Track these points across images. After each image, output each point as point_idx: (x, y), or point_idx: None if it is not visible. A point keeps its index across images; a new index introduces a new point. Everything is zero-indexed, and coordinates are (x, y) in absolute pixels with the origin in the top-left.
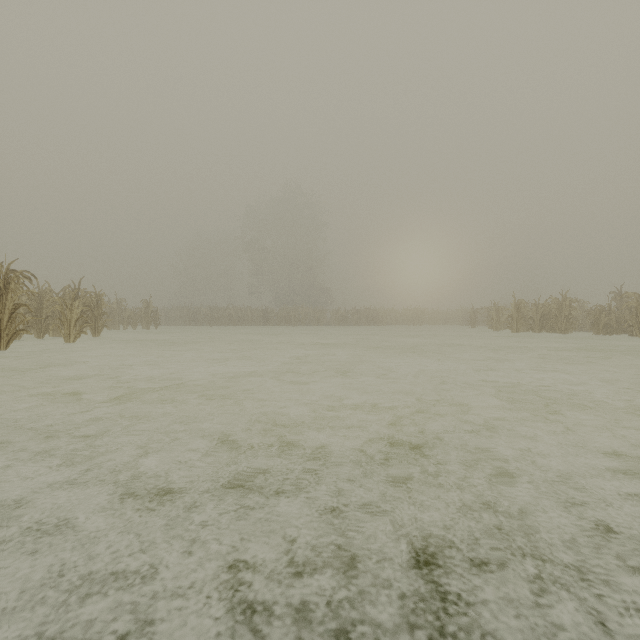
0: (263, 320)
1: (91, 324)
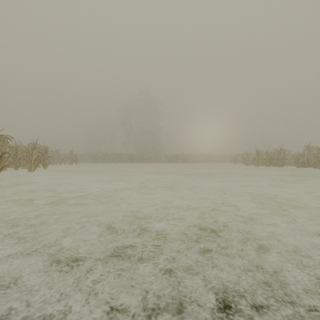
0: (130, 160)
1: (42, 162)
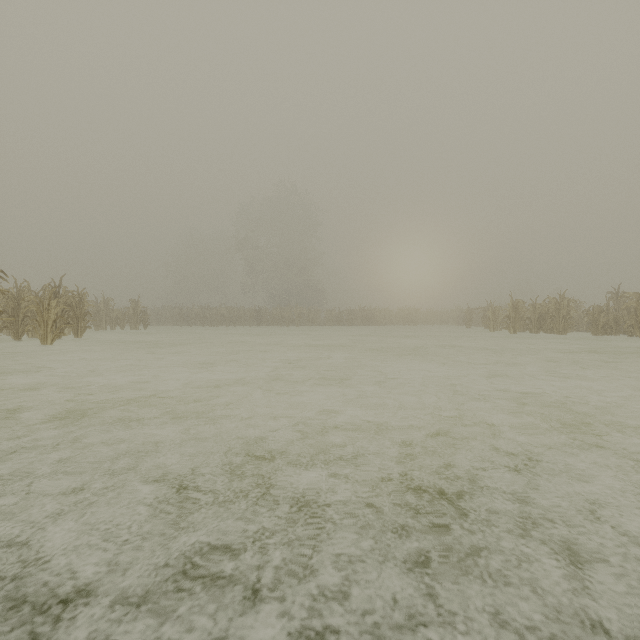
0: (256, 320)
1: (70, 325)
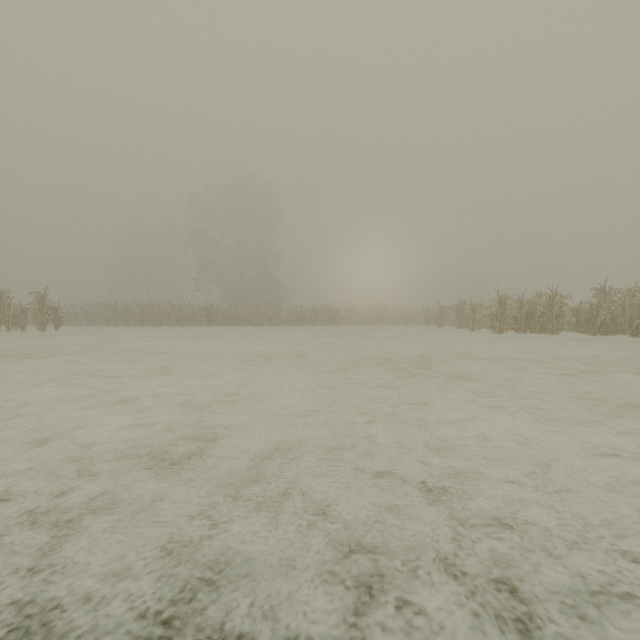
0: (207, 319)
1: None
